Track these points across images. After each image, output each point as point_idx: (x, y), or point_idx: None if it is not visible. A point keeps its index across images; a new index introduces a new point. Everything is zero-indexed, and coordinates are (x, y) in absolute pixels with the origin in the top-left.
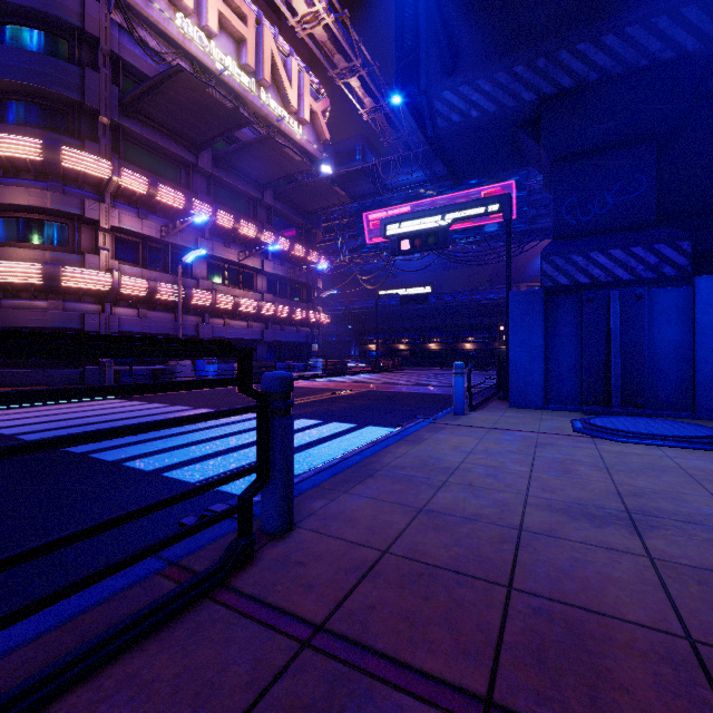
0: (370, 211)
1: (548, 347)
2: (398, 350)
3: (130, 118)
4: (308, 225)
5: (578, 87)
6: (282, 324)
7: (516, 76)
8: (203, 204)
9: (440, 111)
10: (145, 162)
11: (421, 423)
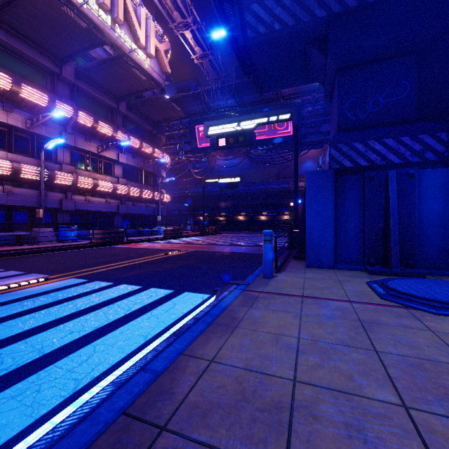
0: (199, 125)
1: (337, 217)
2: (218, 220)
3: None
4: (154, 131)
5: (359, 7)
6: (134, 201)
7: None
8: (65, 105)
9: (249, 23)
10: (12, 66)
11: (234, 292)
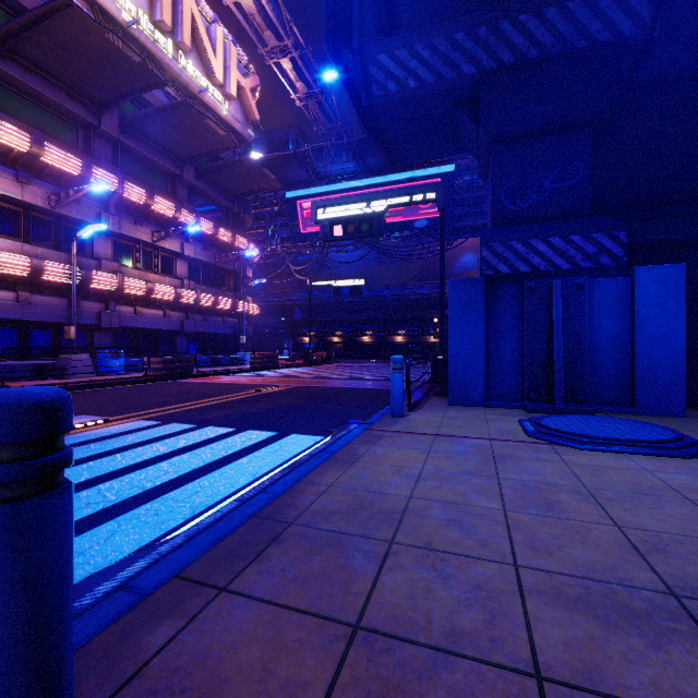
0: (303, 199)
1: (489, 339)
2: (331, 342)
3: (5, 59)
4: (235, 209)
5: (518, 64)
6: (206, 314)
7: (456, 44)
8: (106, 173)
9: (375, 77)
10: (28, 115)
11: (355, 431)
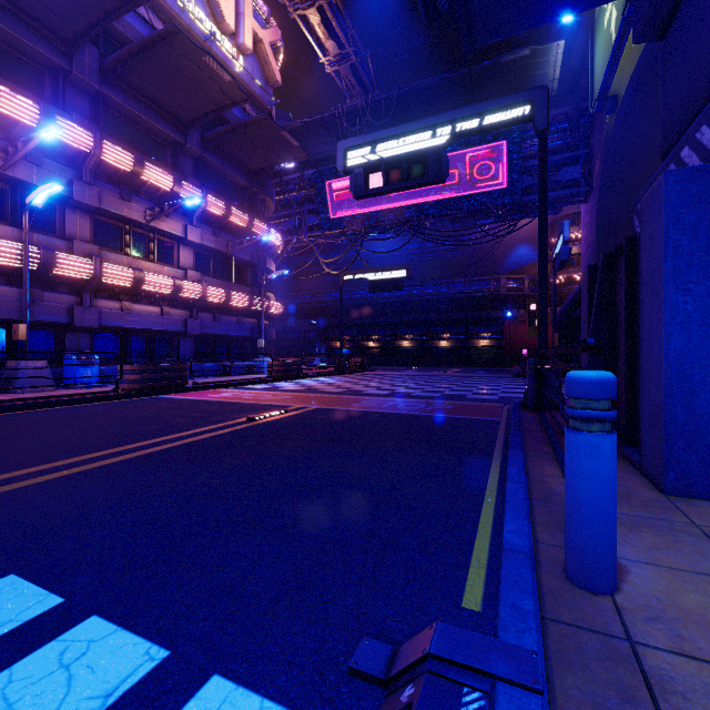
0: (333, 178)
1: None
2: (367, 348)
3: None
4: (253, 189)
5: None
6: (216, 312)
7: None
8: (76, 127)
9: None
10: None
11: None
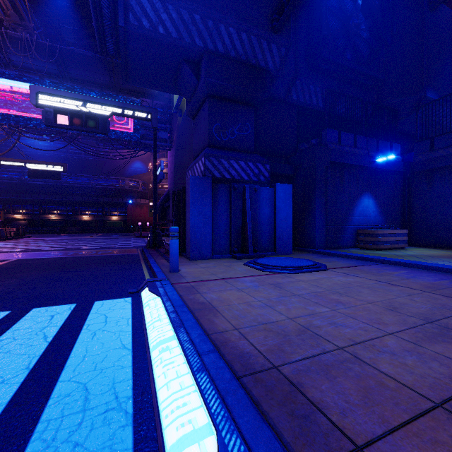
0: None
1: (213, 216)
2: (14, 219)
3: None
4: None
5: (225, 55)
6: None
7: (194, 21)
8: None
9: (133, 8)
10: None
11: (167, 286)
